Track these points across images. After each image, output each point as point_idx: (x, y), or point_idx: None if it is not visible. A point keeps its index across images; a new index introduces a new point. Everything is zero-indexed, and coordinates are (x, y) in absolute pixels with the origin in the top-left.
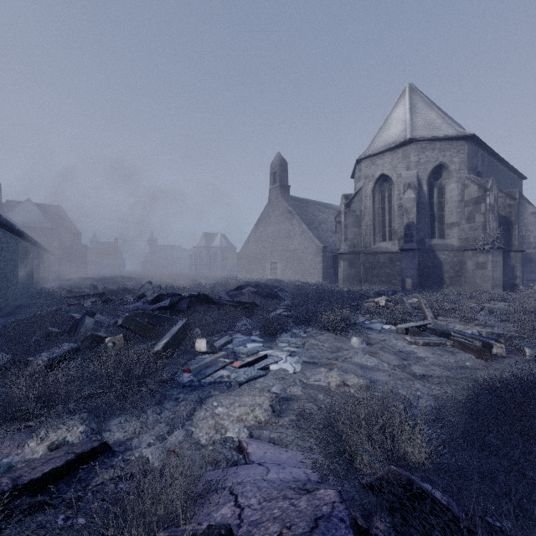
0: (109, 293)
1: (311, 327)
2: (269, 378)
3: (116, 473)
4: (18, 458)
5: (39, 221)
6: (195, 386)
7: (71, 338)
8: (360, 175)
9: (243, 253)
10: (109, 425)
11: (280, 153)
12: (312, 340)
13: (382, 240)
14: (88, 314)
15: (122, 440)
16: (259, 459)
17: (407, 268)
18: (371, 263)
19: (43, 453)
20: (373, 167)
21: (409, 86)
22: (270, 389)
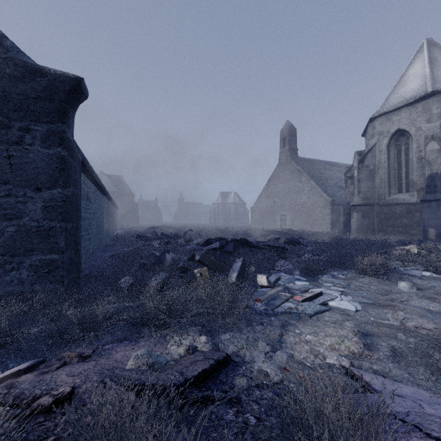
0: (165, 237)
1: (345, 270)
2: (334, 313)
3: (249, 381)
4: (169, 357)
5: (108, 187)
6: (269, 314)
7: (162, 269)
8: (373, 132)
9: (256, 207)
10: (220, 339)
11: (289, 121)
12: (356, 282)
13: (397, 192)
14: (165, 251)
15: (236, 353)
16: (382, 389)
17: (430, 218)
18: (386, 214)
19: (184, 355)
20: (388, 123)
21: (427, 41)
22: (342, 323)
